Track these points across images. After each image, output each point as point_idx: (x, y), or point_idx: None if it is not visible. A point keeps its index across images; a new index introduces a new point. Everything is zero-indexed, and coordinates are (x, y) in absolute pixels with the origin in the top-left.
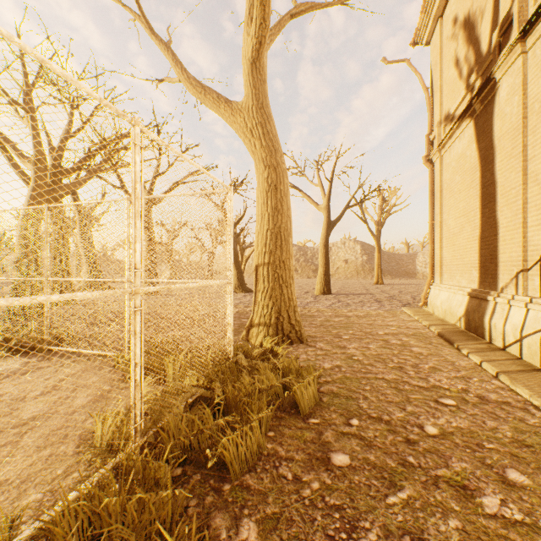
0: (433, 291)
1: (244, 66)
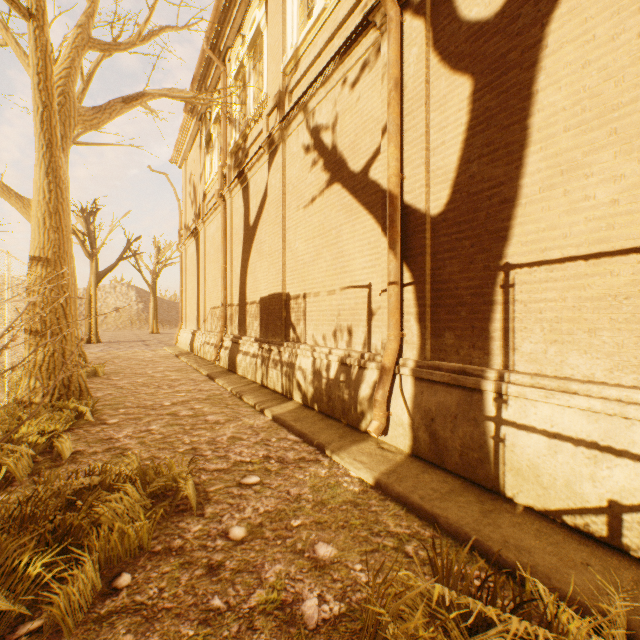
0: (182, 333)
1: None
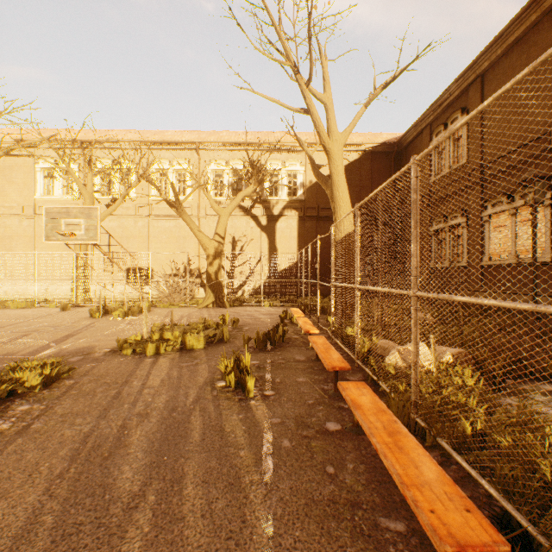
0: None
1: None
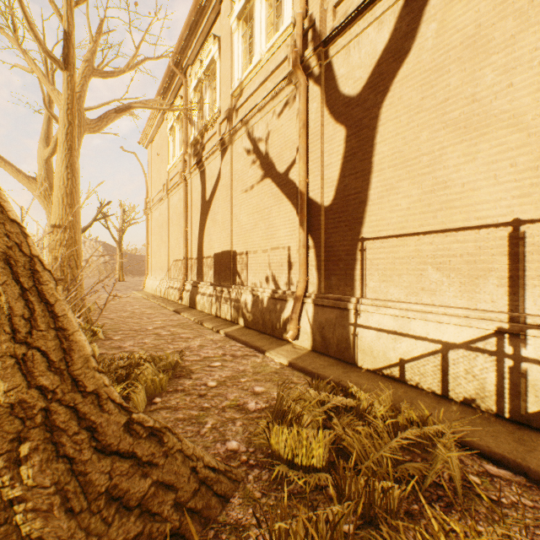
0: (148, 280)
1: (40, 160)
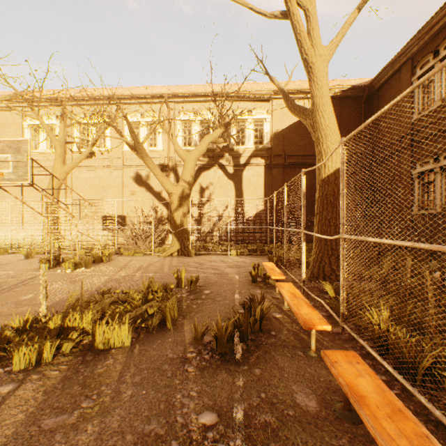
0: None
1: None
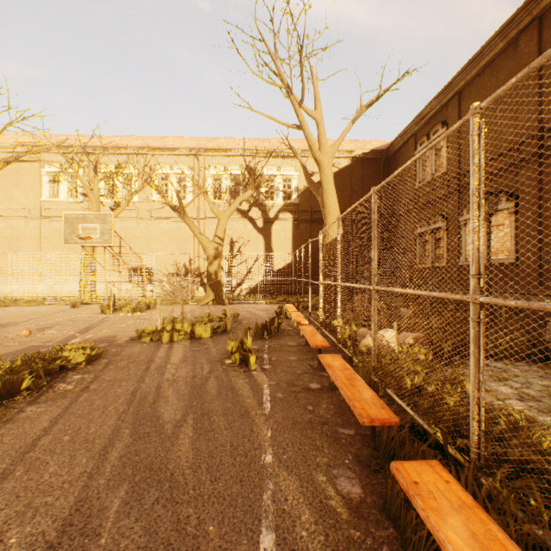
0: None
1: None
